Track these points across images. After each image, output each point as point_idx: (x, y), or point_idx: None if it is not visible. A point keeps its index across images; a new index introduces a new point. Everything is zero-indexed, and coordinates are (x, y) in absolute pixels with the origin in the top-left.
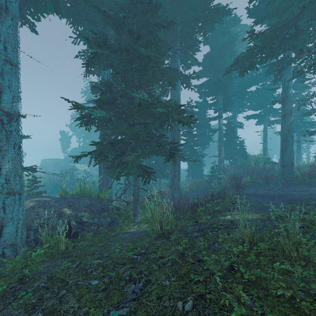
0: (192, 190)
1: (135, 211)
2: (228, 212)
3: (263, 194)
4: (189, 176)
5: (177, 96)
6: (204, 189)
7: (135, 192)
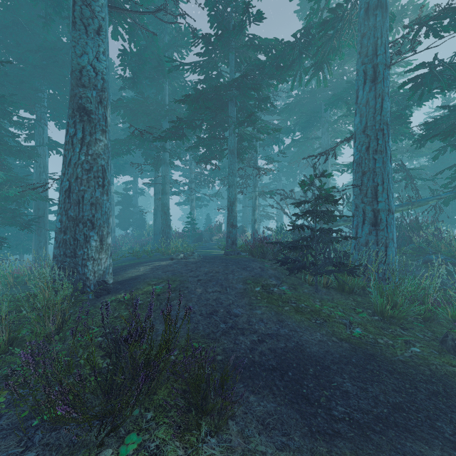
0: None
1: None
2: None
3: None
4: None
5: (43, 163)
6: None
7: None
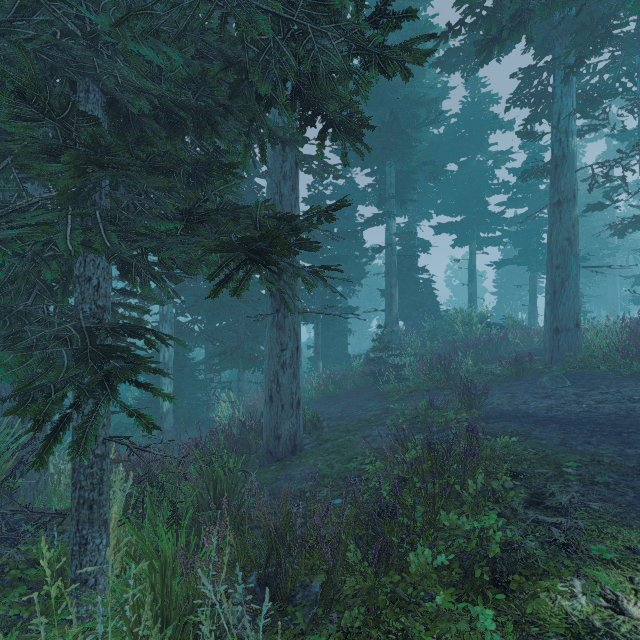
0: (326, 395)
1: (80, 563)
2: (580, 576)
3: (553, 414)
4: (317, 359)
5: None
6: (356, 394)
7: (77, 466)
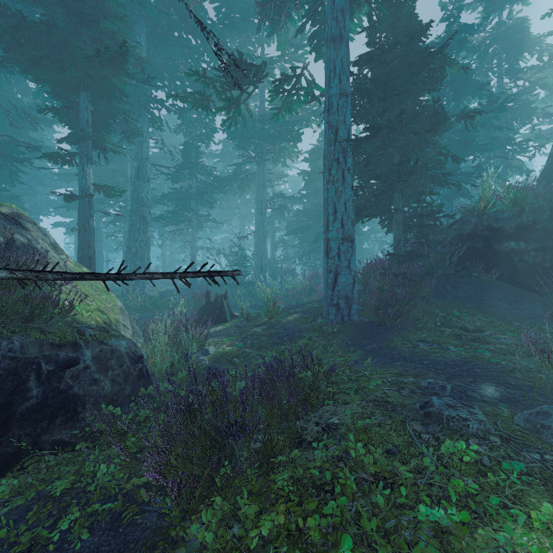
0: None
1: None
2: None
3: None
4: None
5: None
6: None
7: None
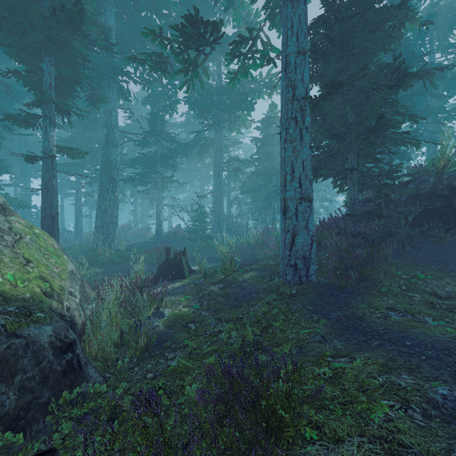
0: None
1: None
2: None
3: None
4: None
5: None
6: None
7: None
